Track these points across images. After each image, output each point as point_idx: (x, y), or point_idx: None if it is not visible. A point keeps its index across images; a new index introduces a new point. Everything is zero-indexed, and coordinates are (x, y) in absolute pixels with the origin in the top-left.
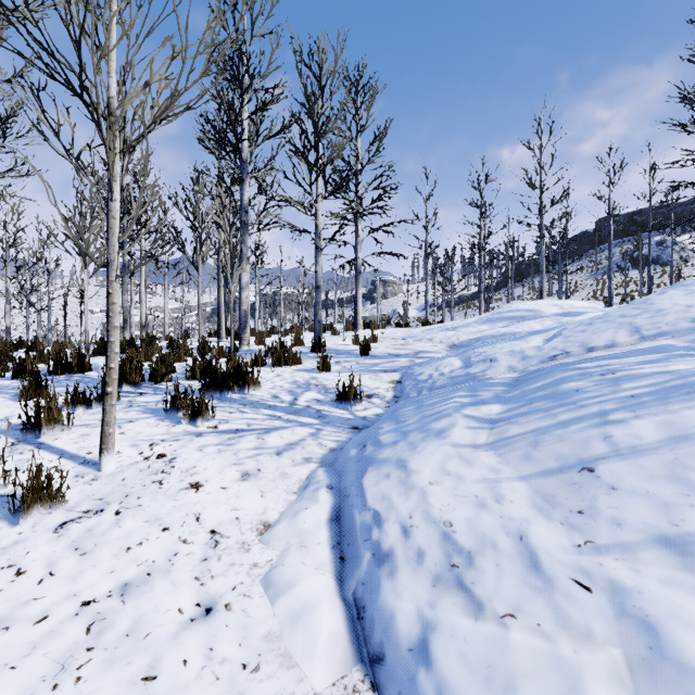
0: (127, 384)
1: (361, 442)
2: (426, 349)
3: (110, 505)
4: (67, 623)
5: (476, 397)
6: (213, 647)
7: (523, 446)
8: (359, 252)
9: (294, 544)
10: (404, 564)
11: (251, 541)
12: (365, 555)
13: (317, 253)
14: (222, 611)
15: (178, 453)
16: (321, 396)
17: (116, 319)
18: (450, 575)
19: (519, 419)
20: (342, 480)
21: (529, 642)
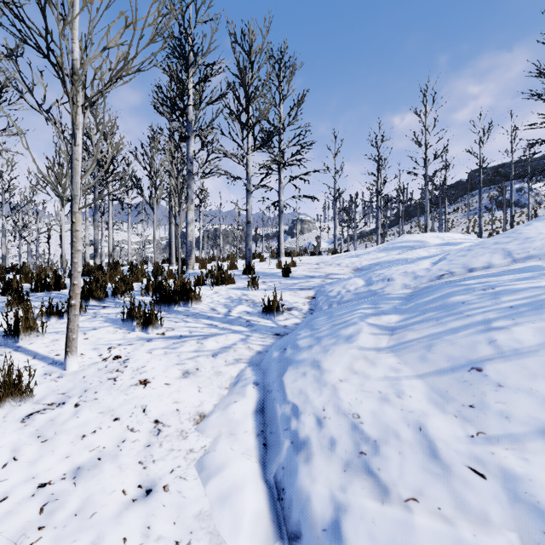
0: (93, 299)
1: (282, 346)
2: (335, 271)
3: (71, 398)
4: (24, 504)
5: (377, 309)
6: (150, 526)
7: (419, 349)
8: (282, 195)
9: (225, 432)
10: (318, 451)
11: (188, 429)
12: (285, 442)
13: (248, 195)
14: (160, 492)
15: (131, 355)
16: (251, 309)
17: (79, 244)
18: (358, 461)
19: (414, 327)
20: (266, 378)
21: (431, 525)
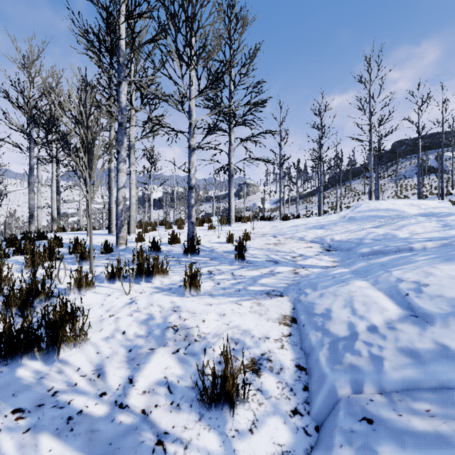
0: None
1: None
2: (302, 251)
3: None
4: None
5: None
6: None
7: None
8: (232, 158)
9: None
10: None
11: None
12: None
13: (190, 152)
14: None
15: None
16: (177, 369)
17: None
18: None
19: None
20: None
21: None
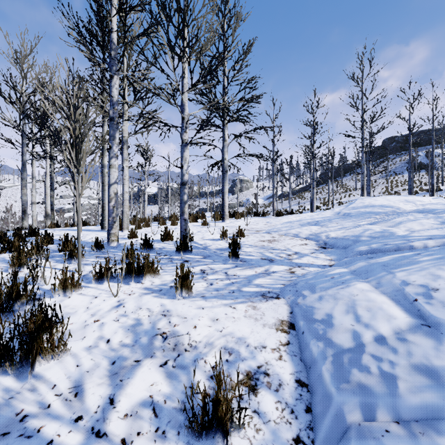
0: None
1: None
2: (298, 249)
3: None
4: None
5: None
6: None
7: None
8: (226, 154)
9: None
10: None
11: None
12: None
13: (183, 147)
14: None
15: None
16: (164, 386)
17: None
18: None
19: None
20: None
21: None
